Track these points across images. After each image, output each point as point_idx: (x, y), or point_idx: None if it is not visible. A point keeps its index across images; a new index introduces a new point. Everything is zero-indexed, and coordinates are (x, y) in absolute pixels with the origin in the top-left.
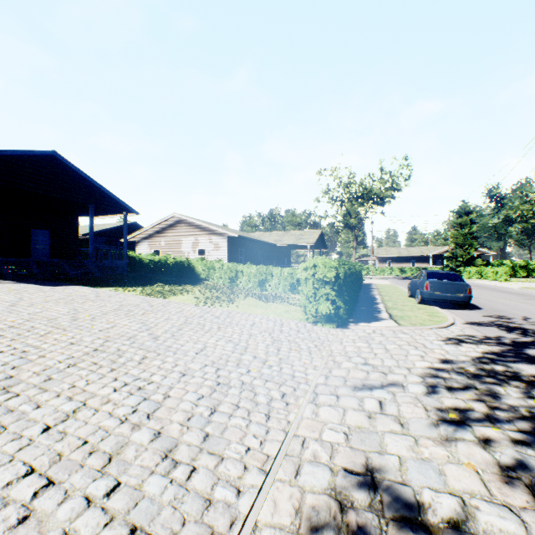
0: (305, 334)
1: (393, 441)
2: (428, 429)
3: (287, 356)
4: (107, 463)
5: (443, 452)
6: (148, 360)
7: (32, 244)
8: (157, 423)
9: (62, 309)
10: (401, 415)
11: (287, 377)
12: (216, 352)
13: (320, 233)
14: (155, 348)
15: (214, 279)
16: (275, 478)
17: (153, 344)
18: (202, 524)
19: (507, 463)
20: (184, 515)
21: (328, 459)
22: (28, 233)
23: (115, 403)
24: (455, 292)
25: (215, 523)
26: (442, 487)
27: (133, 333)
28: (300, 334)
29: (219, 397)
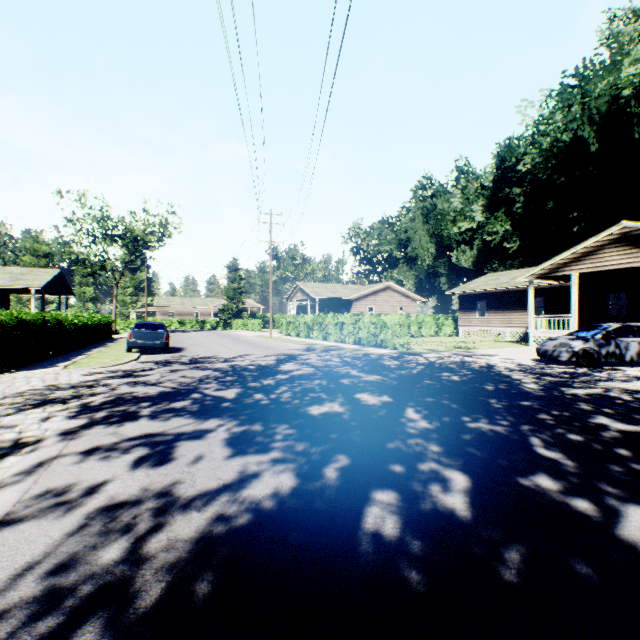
0: None
1: None
2: None
3: None
4: None
5: None
6: None
7: None
8: None
9: None
10: None
11: None
12: None
13: (60, 274)
14: None
15: None
16: None
17: None
18: None
19: None
20: None
21: None
22: None
23: None
24: (155, 340)
25: None
26: None
27: None
28: None
29: None
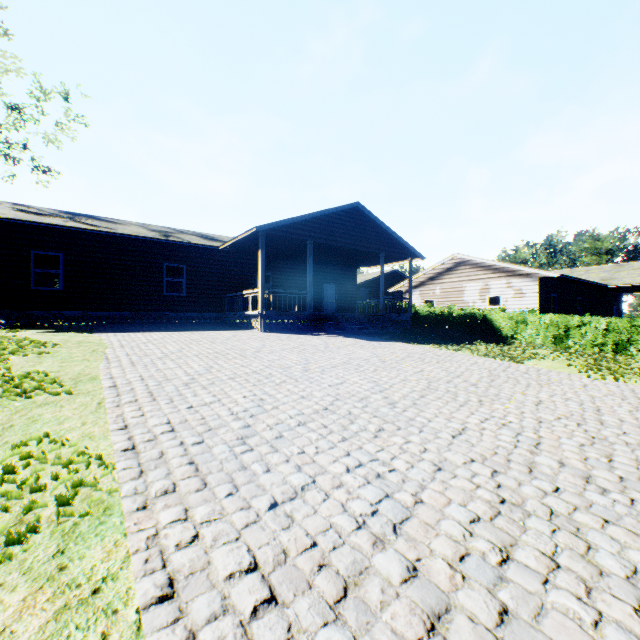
0: None
1: None
2: None
3: None
4: None
5: None
6: None
7: (323, 298)
8: None
9: (434, 370)
10: None
11: None
12: None
13: None
14: None
15: (525, 337)
16: None
17: None
18: None
19: None
20: None
21: None
22: (320, 288)
23: None
24: None
25: None
26: None
27: (587, 414)
28: None
29: None
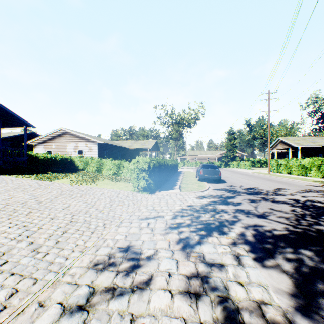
0: (130, 197)
1: (144, 236)
2: (162, 231)
3: (115, 208)
4: (2, 255)
5: (161, 237)
6: (32, 213)
7: None
8: (32, 239)
9: None
10: (154, 227)
11: (110, 217)
12: (75, 208)
13: (156, 142)
14: (38, 207)
15: (88, 169)
16: (86, 253)
17: (37, 206)
18: (46, 269)
19: (182, 238)
20: (38, 268)
21: (113, 244)
22: None
23: (9, 233)
24: (213, 175)
25: (52, 269)
26: (153, 247)
27: (25, 200)
28: (127, 198)
29: (70, 227)
